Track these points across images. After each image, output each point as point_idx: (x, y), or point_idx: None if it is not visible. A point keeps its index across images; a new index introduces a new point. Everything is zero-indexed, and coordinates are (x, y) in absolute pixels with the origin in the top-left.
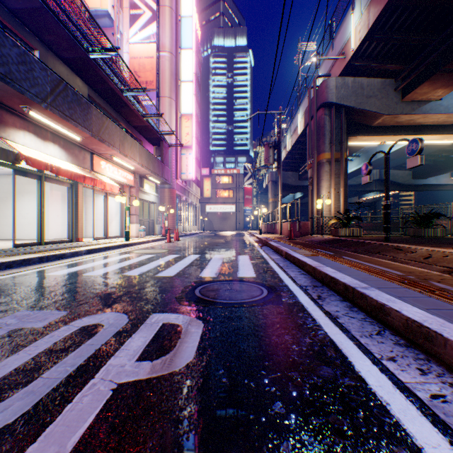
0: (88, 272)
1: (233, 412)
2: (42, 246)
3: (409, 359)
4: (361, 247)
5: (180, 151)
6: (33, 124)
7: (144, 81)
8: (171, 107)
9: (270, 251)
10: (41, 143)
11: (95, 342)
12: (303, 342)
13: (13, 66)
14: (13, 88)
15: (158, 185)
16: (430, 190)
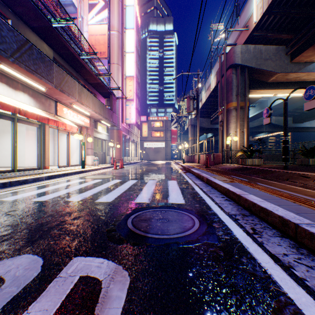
0: (37, 198)
1: None
2: (13, 173)
3: None
4: (269, 174)
5: (125, 103)
6: (5, 77)
7: (99, 52)
8: (118, 71)
9: (192, 177)
10: (12, 92)
11: None
12: None
13: None
14: None
15: (109, 127)
16: (305, 131)
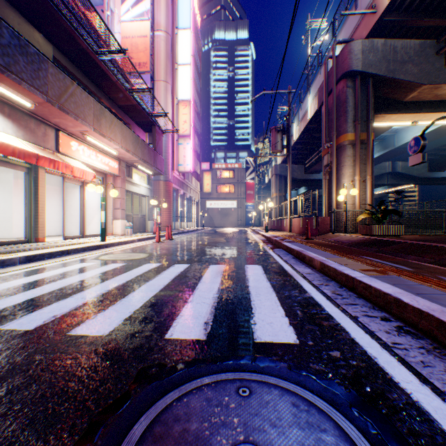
0: None
1: None
2: None
3: None
4: (444, 255)
5: (176, 140)
6: None
7: (137, 63)
8: (167, 91)
9: (289, 257)
10: None
11: None
12: None
13: None
14: None
15: (151, 176)
16: None
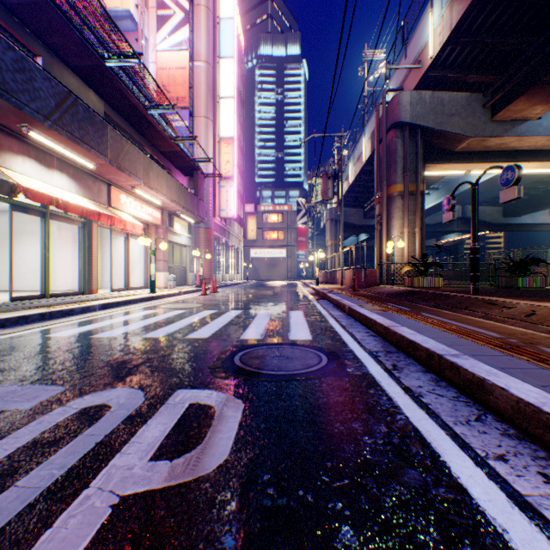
0: (100, 333)
1: (282, 544)
2: (46, 300)
3: (525, 459)
4: (443, 301)
5: (218, 182)
6: (35, 148)
7: (175, 97)
8: (208, 129)
9: (329, 306)
10: (45, 171)
11: (97, 432)
12: (377, 431)
13: (8, 74)
14: (8, 102)
15: (192, 224)
16: (524, 230)
